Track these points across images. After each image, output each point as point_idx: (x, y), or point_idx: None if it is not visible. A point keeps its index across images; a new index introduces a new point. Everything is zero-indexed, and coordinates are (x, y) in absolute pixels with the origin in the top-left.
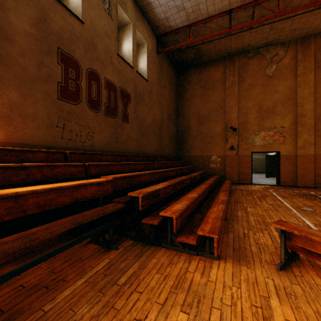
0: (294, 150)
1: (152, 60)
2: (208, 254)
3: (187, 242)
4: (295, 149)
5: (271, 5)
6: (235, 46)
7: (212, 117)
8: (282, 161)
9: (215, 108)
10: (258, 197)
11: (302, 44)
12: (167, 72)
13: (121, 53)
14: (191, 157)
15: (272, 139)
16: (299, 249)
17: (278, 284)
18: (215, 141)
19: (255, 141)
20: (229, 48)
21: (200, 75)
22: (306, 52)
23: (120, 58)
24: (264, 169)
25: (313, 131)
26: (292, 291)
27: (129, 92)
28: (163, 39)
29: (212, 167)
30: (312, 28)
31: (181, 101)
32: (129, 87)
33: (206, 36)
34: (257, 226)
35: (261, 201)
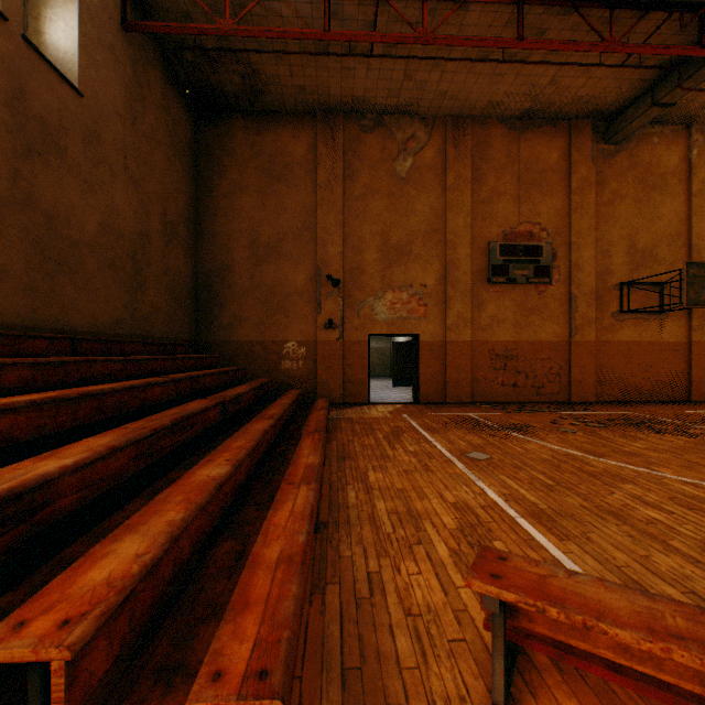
0: (442, 332)
1: (104, 40)
2: None
3: None
4: (443, 330)
5: (409, 17)
6: (339, 92)
7: (288, 248)
8: (423, 355)
9: (294, 227)
10: (387, 436)
11: (455, 129)
12: (164, 102)
13: None
14: (236, 345)
15: (407, 308)
16: (534, 635)
17: None
18: (294, 306)
19: (376, 312)
20: (326, 93)
21: (258, 140)
22: (460, 147)
23: None
24: (388, 369)
25: (470, 297)
26: None
27: None
28: None
29: (288, 368)
30: (469, 102)
31: (209, 195)
32: None
33: (270, 29)
34: (397, 534)
35: (393, 448)
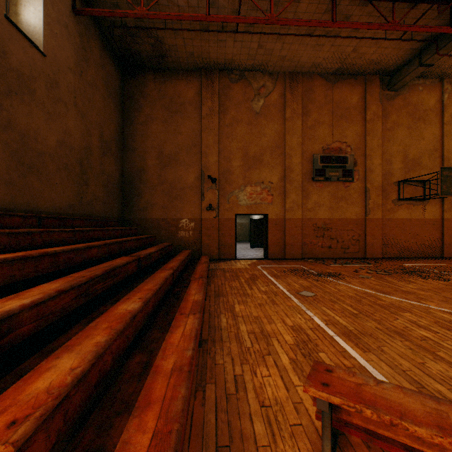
0: (282, 212)
1: (60, 19)
2: None
3: None
4: (283, 211)
5: (262, 7)
6: (216, 56)
7: (183, 157)
8: (270, 227)
9: (186, 144)
10: (247, 281)
11: (291, 81)
12: (101, 62)
13: None
14: (149, 221)
15: (260, 197)
16: (351, 424)
17: None
18: (186, 195)
19: (240, 199)
20: (207, 57)
21: (163, 87)
22: (294, 93)
23: None
24: (248, 237)
25: (301, 190)
26: None
27: None
28: None
29: (183, 236)
30: (300, 63)
31: (131, 123)
32: None
33: (170, 13)
34: (254, 348)
35: (251, 289)
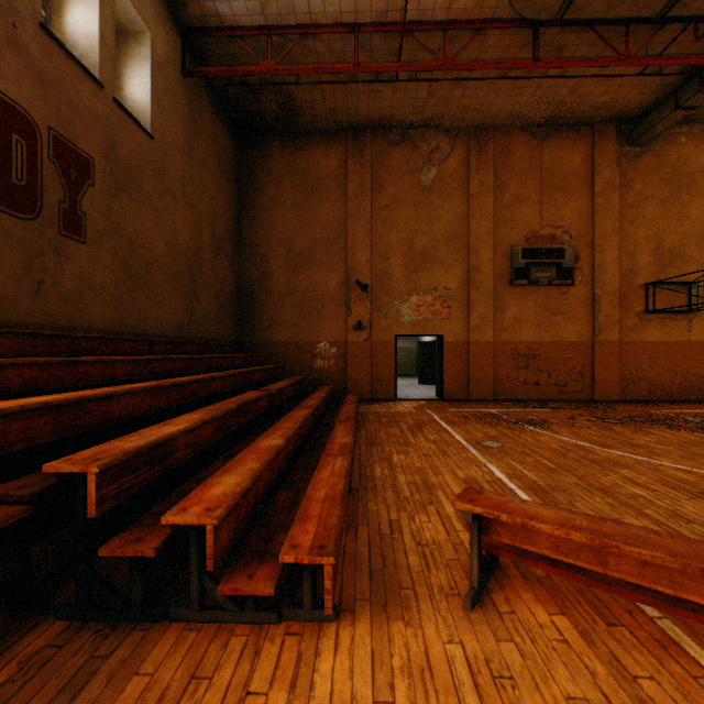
0: (465, 332)
1: (168, 88)
2: (310, 611)
3: (251, 591)
4: (466, 331)
5: (432, 45)
6: (367, 111)
7: (320, 256)
8: (446, 354)
9: (326, 236)
10: (410, 427)
11: (477, 139)
12: (213, 132)
13: (61, 33)
14: (274, 345)
15: (431, 310)
16: (503, 548)
17: (473, 653)
18: (326, 309)
19: (401, 314)
20: (355, 113)
21: (293, 158)
22: (482, 156)
23: (53, 41)
24: (415, 368)
25: (493, 299)
26: (504, 665)
27: (89, 152)
28: (201, 43)
29: (320, 366)
30: (491, 114)
31: (250, 210)
32: (87, 138)
33: (306, 66)
34: (414, 497)
35: (416, 437)
